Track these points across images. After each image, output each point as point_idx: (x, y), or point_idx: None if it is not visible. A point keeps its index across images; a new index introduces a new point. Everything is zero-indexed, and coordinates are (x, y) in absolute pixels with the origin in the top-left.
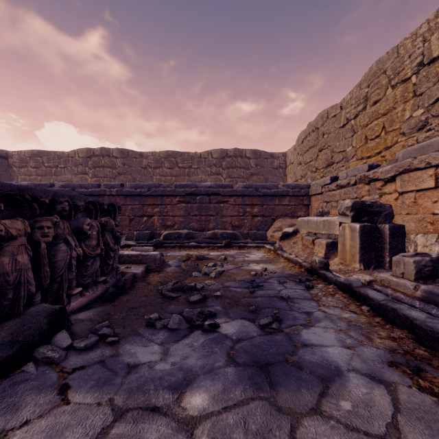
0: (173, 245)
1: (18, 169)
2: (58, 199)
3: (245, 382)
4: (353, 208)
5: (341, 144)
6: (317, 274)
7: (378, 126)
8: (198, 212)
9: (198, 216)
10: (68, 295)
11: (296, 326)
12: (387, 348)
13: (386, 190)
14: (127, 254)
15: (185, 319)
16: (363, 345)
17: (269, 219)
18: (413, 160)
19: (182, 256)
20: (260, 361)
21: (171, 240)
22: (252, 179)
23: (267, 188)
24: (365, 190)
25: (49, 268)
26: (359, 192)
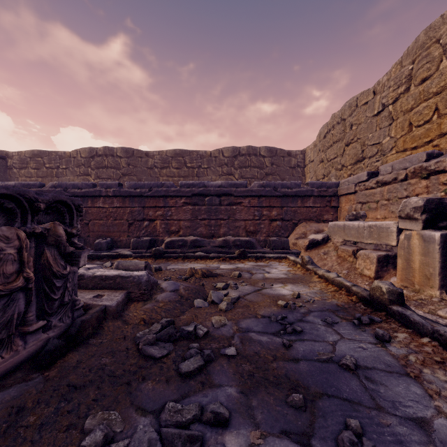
0: (176, 255)
1: (19, 171)
2: None
3: None
4: (426, 208)
5: (375, 135)
6: (386, 311)
7: (429, 108)
8: (207, 215)
9: (207, 220)
10: None
11: None
12: None
13: None
14: (100, 276)
15: (162, 441)
16: None
17: (289, 223)
18: None
19: (184, 271)
20: None
21: (175, 249)
22: (267, 179)
23: (287, 187)
24: (422, 186)
25: None
26: (411, 189)
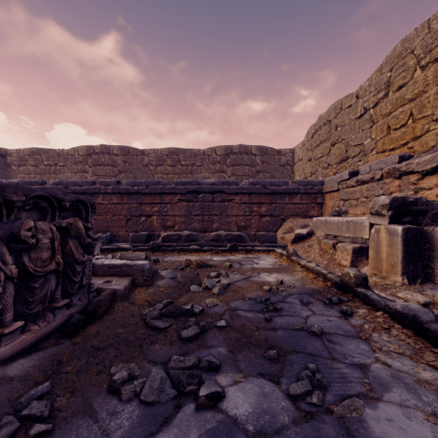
0: (172, 248)
1: (17, 168)
2: None
3: None
4: (392, 206)
5: (358, 136)
6: (353, 292)
7: (405, 113)
8: (200, 211)
9: (200, 216)
10: None
11: (352, 398)
12: None
13: (424, 184)
14: (109, 264)
15: (170, 379)
16: None
17: (278, 219)
18: None
19: (180, 262)
20: None
21: (170, 242)
22: (257, 177)
23: (276, 185)
24: (395, 185)
25: None
26: (386, 188)
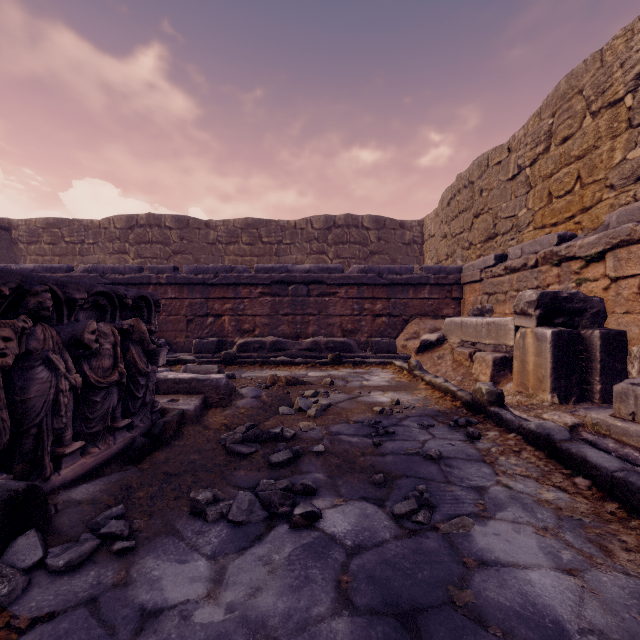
0: (252, 360)
1: (27, 246)
2: (31, 287)
3: None
4: (540, 303)
5: (510, 205)
6: (485, 413)
7: (570, 176)
8: (291, 309)
9: (291, 315)
10: (58, 456)
11: (461, 517)
12: None
13: (588, 274)
14: (173, 379)
15: (260, 501)
16: (596, 566)
17: (399, 320)
18: (637, 226)
19: (264, 379)
20: (401, 603)
21: (249, 352)
22: (372, 260)
23: (396, 272)
24: (553, 275)
25: (7, 414)
26: (542, 278)
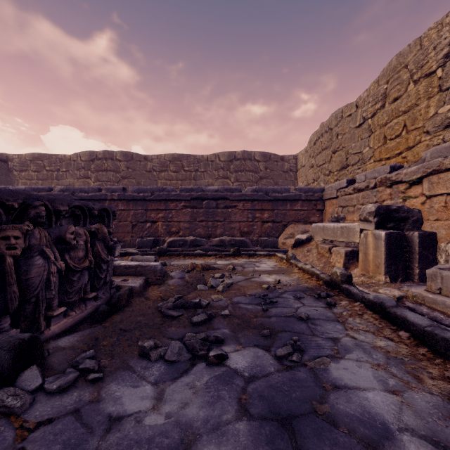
0: (178, 253)
1: (19, 173)
2: (32, 202)
3: (262, 448)
4: (377, 213)
5: (357, 145)
6: (339, 289)
7: (399, 125)
8: (205, 217)
9: (205, 222)
10: (48, 317)
11: (322, 357)
12: (444, 393)
13: (411, 193)
14: (125, 265)
15: (186, 347)
16: (411, 388)
17: (280, 225)
18: (444, 160)
19: (186, 266)
20: (281, 412)
21: (176, 247)
22: (261, 183)
23: (278, 192)
24: (387, 193)
25: (17, 288)
26: (379, 196)
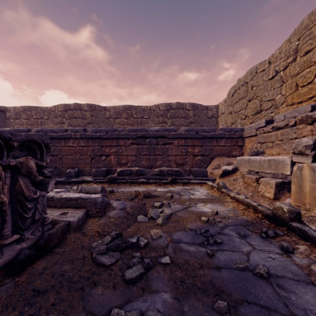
0: (125, 181)
1: (14, 120)
2: None
3: None
4: (315, 146)
5: (270, 93)
6: (287, 226)
7: (311, 73)
8: (147, 152)
9: (147, 155)
10: None
11: None
12: None
13: None
14: (66, 198)
15: None
16: None
17: (207, 158)
18: None
19: (131, 193)
20: None
21: (124, 176)
22: (190, 126)
23: (206, 131)
24: (308, 130)
25: None
26: (299, 132)
